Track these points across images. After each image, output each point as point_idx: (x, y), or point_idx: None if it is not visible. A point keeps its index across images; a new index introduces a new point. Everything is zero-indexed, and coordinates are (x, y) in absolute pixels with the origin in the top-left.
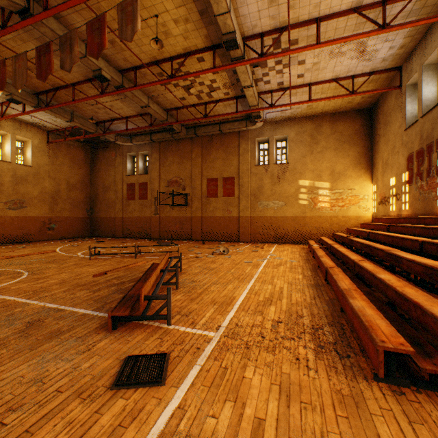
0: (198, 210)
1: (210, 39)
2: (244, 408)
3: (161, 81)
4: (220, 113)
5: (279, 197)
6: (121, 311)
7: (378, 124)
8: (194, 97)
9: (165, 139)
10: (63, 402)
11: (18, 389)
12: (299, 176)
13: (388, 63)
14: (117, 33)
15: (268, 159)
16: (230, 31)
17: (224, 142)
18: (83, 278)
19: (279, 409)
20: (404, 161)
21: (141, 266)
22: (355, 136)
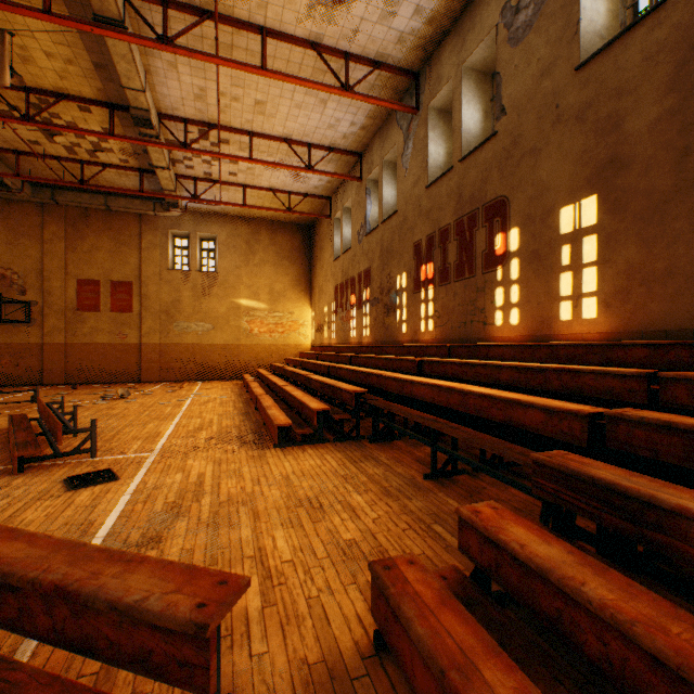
0: (57, 332)
1: (107, 95)
2: (191, 472)
3: (2, 118)
4: (109, 181)
5: (206, 317)
6: (31, 450)
7: (316, 245)
8: (62, 148)
9: None
10: (27, 504)
11: None
12: (233, 291)
13: (320, 191)
14: None
15: (189, 262)
16: (144, 108)
17: (114, 223)
18: None
19: (215, 468)
20: (333, 291)
21: None
22: (296, 253)
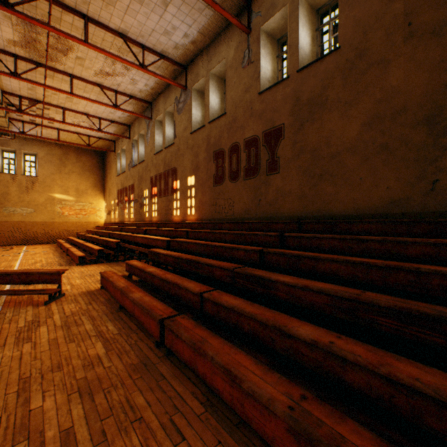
0: None
1: None
2: None
3: None
4: None
5: (29, 204)
6: None
7: (107, 165)
8: None
9: None
10: None
11: None
12: (49, 189)
13: (109, 137)
14: None
15: (16, 168)
16: None
17: None
18: None
19: None
20: (117, 192)
21: None
22: (94, 168)
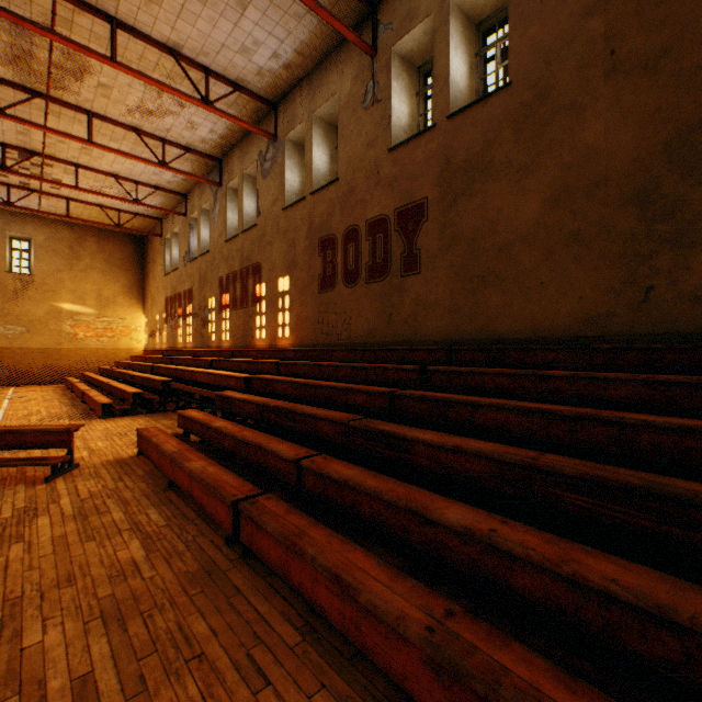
0: None
1: None
2: None
3: None
4: None
5: (18, 320)
6: None
7: (149, 257)
8: None
9: None
10: None
11: None
12: (53, 295)
13: (152, 213)
14: None
15: None
16: None
17: None
18: None
19: None
20: (165, 302)
21: None
22: (128, 262)
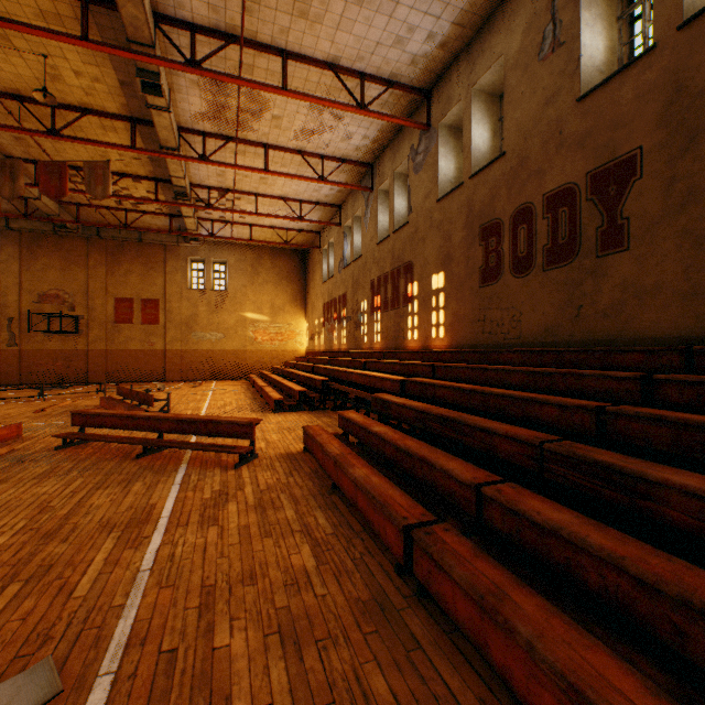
0: (100, 340)
1: (155, 174)
2: None
3: (84, 193)
4: (144, 221)
5: (218, 328)
6: (140, 409)
7: (310, 268)
8: (113, 201)
9: (38, 230)
10: None
11: (121, 431)
12: (240, 306)
13: (312, 228)
14: (34, 137)
15: (204, 282)
16: (183, 186)
17: (144, 252)
18: (23, 415)
19: None
20: (322, 307)
21: (75, 404)
22: (293, 274)
